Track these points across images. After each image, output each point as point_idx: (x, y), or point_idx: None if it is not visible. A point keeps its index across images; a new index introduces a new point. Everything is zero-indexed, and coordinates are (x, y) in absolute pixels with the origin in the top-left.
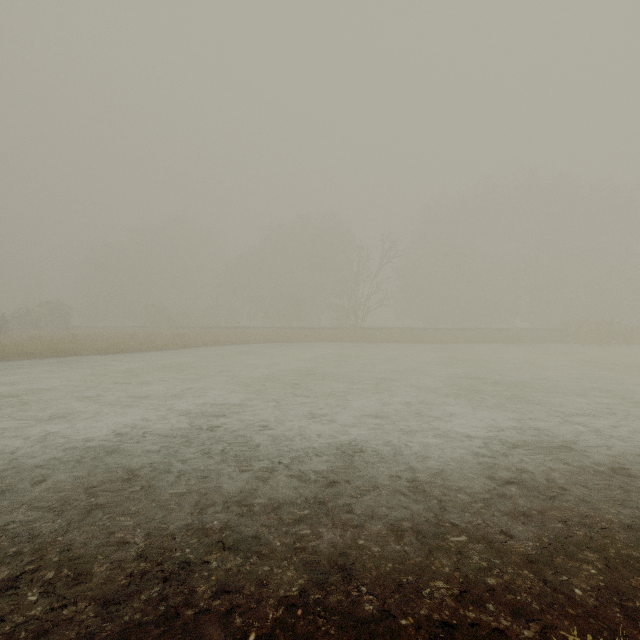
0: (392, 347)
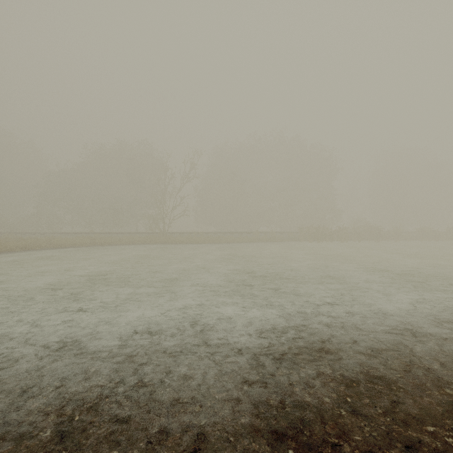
0: (190, 247)
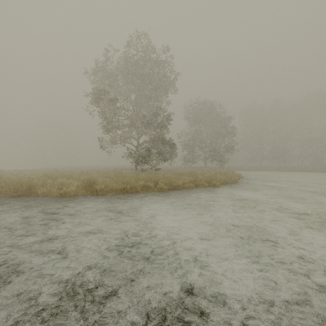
0: None
